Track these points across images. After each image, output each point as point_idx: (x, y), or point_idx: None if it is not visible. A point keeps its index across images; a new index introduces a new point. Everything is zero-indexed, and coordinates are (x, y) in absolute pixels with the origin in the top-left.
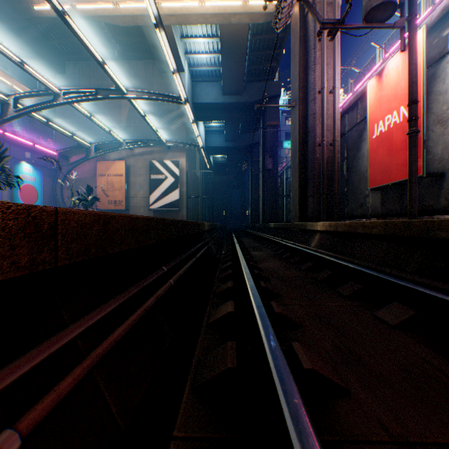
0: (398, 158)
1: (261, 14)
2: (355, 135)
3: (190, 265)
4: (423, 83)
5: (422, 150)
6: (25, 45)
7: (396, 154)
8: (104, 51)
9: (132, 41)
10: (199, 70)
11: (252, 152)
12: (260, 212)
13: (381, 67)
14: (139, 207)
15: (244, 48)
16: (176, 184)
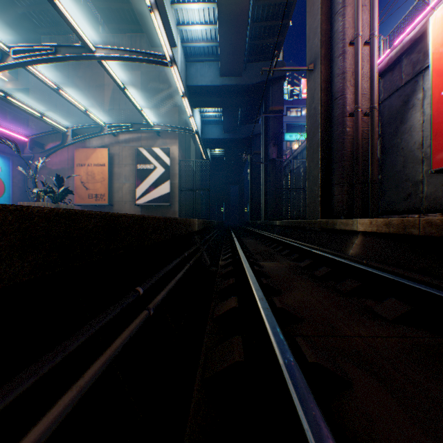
0: None
1: None
2: (397, 102)
3: (93, 381)
4: None
5: None
6: None
7: None
8: (85, 24)
9: (114, 7)
10: (193, 46)
11: (252, 144)
12: (262, 208)
13: None
14: (125, 202)
15: (245, 13)
16: (166, 175)
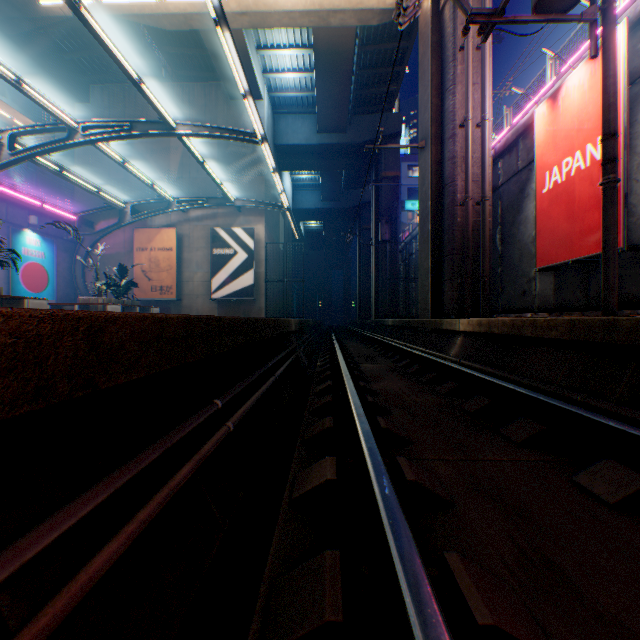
0: (583, 222)
1: (374, 12)
2: (514, 189)
3: (265, 390)
4: (624, 107)
5: (622, 209)
6: (30, 60)
7: (580, 216)
8: (146, 69)
9: (185, 53)
10: (284, 97)
11: (361, 216)
12: (372, 302)
13: (555, 87)
14: (197, 295)
15: (349, 63)
16: (250, 262)
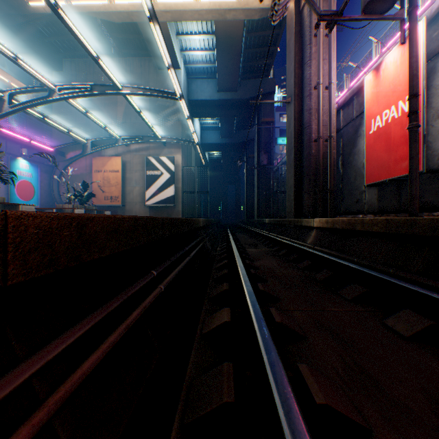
0: (396, 153)
1: (256, 10)
2: (351, 130)
3: (183, 266)
4: (423, 76)
5: (422, 145)
6: (22, 42)
7: (394, 150)
8: (101, 48)
9: (128, 38)
10: (195, 67)
11: (247, 148)
12: (255, 207)
13: (378, 62)
14: (135, 203)
15: (239, 44)
16: (172, 180)
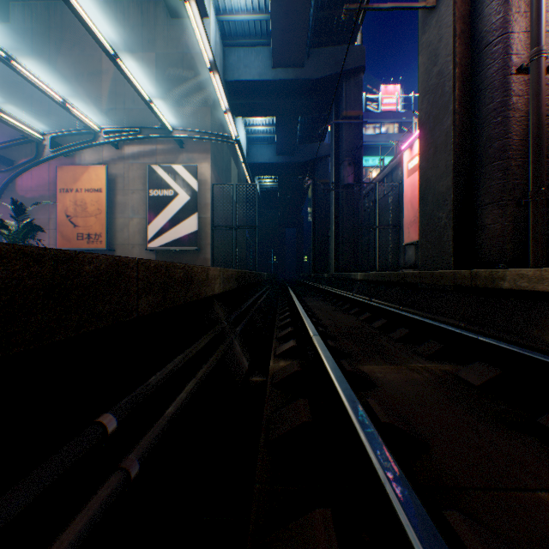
0: None
1: None
2: None
3: None
4: None
5: None
6: None
7: None
8: None
9: None
10: (234, 20)
11: (315, 171)
12: (331, 255)
13: None
14: (132, 245)
15: None
16: (192, 205)
